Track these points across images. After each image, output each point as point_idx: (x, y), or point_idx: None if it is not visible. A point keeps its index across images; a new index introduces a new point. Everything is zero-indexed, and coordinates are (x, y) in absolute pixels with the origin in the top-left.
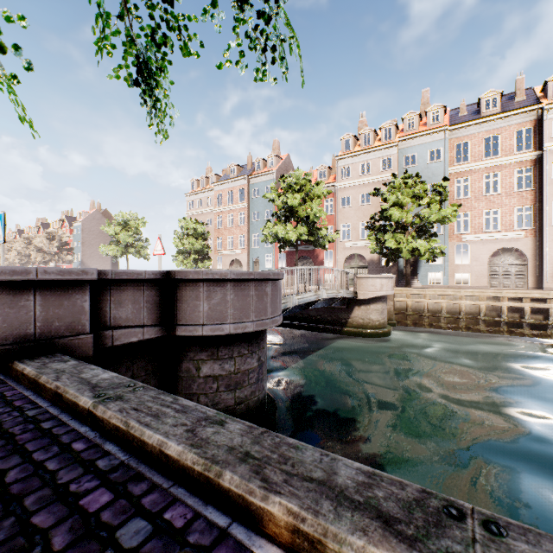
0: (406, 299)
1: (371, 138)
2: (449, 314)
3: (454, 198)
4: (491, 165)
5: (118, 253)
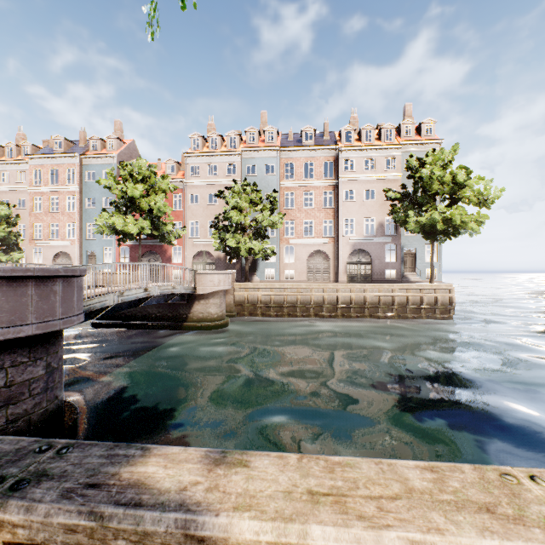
0: (244, 293)
1: (219, 143)
2: (277, 303)
3: (284, 207)
4: (308, 185)
5: None
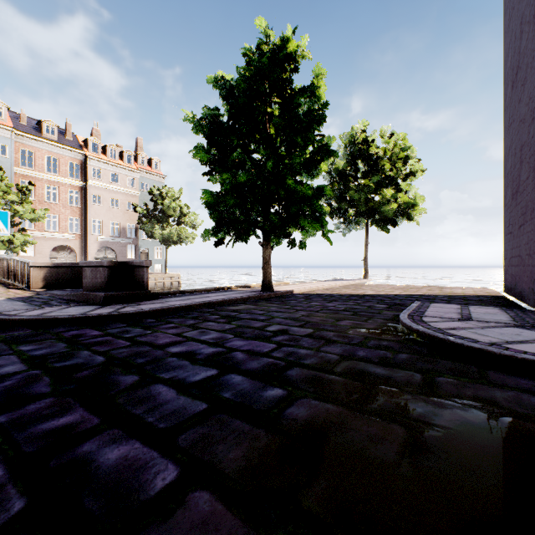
0: None
1: None
2: None
3: None
4: (53, 180)
5: None
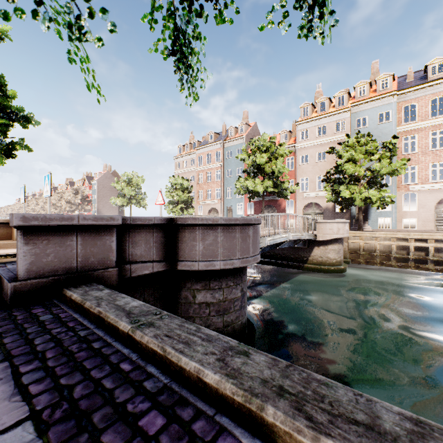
0: (359, 241)
1: (327, 105)
2: (399, 254)
3: (401, 153)
4: (437, 123)
5: (124, 204)
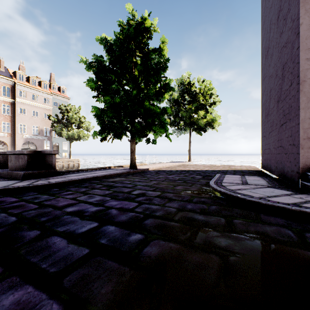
0: None
1: None
2: None
3: None
4: None
5: None
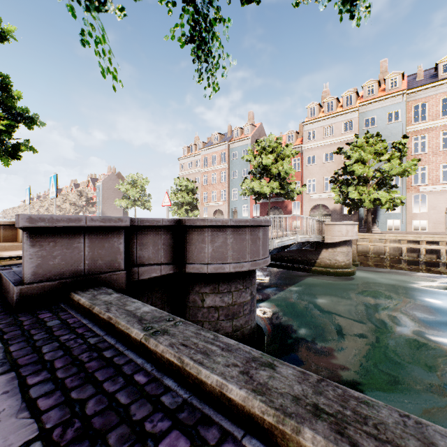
0: (368, 243)
1: (334, 105)
2: (409, 256)
3: (411, 153)
4: None
5: (129, 205)
